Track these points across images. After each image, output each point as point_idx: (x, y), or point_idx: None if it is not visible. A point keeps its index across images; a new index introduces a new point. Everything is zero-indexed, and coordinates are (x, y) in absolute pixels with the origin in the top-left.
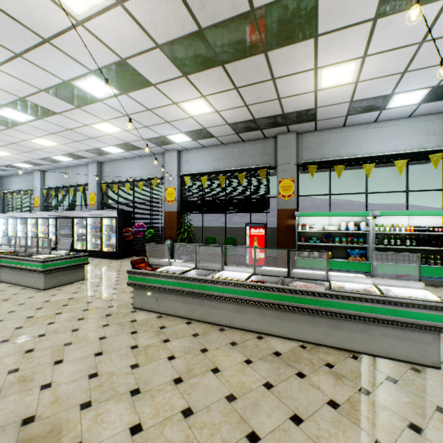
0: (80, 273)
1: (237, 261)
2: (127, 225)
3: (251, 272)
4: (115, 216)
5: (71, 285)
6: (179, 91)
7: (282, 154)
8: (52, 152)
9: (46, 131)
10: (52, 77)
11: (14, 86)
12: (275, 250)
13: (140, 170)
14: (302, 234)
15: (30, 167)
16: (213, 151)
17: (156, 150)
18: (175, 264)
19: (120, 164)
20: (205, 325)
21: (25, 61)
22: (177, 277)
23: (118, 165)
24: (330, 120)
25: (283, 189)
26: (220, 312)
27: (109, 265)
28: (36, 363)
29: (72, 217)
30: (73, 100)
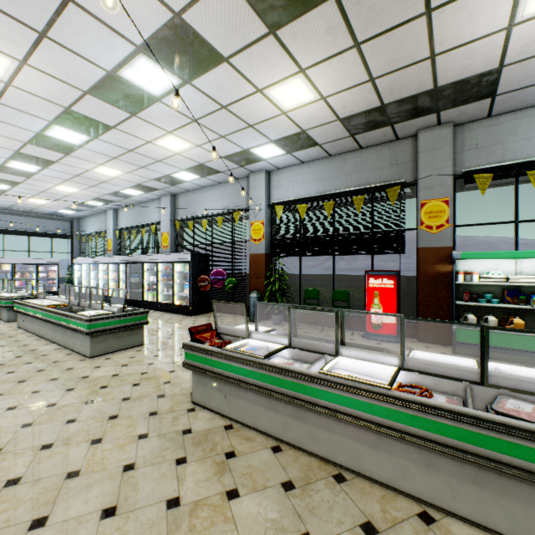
0: (137, 336)
1: (352, 327)
2: (203, 272)
3: (395, 363)
4: (189, 260)
5: (124, 352)
6: (264, 65)
7: (426, 161)
8: (119, 184)
9: (106, 155)
10: (92, 68)
11: (53, 90)
12: (412, 311)
13: (220, 201)
14: (462, 287)
15: (103, 206)
16: (315, 167)
17: (238, 173)
18: (256, 335)
19: (195, 195)
20: (306, 460)
21: (53, 44)
22: (257, 363)
23: (194, 196)
24: (523, 90)
25: (428, 216)
26: (335, 439)
27: (179, 323)
28: (4, 520)
29: (142, 262)
30: (125, 103)
